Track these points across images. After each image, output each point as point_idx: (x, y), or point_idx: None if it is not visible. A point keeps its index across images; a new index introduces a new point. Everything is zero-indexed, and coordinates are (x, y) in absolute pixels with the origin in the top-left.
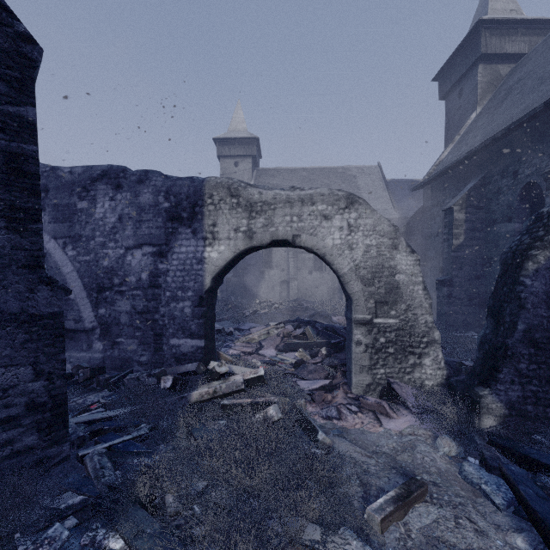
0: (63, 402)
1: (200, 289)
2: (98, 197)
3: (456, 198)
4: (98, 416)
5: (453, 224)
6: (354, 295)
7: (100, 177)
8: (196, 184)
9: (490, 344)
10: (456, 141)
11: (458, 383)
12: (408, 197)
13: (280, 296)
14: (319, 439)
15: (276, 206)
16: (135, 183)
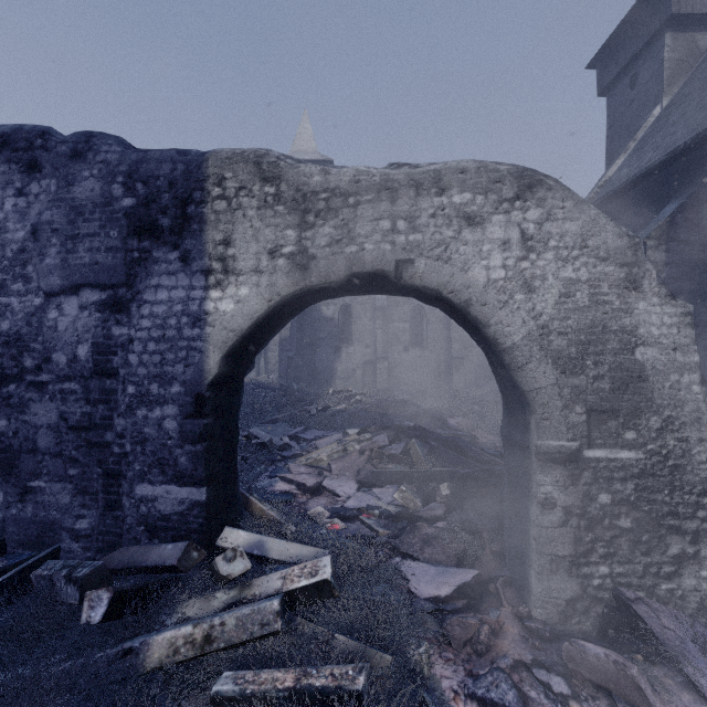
0: None
1: (197, 379)
2: None
3: (649, 228)
4: None
5: None
6: (537, 394)
7: None
8: (190, 157)
9: None
10: (631, 149)
11: None
12: None
13: (363, 383)
14: None
15: (359, 199)
16: (66, 158)
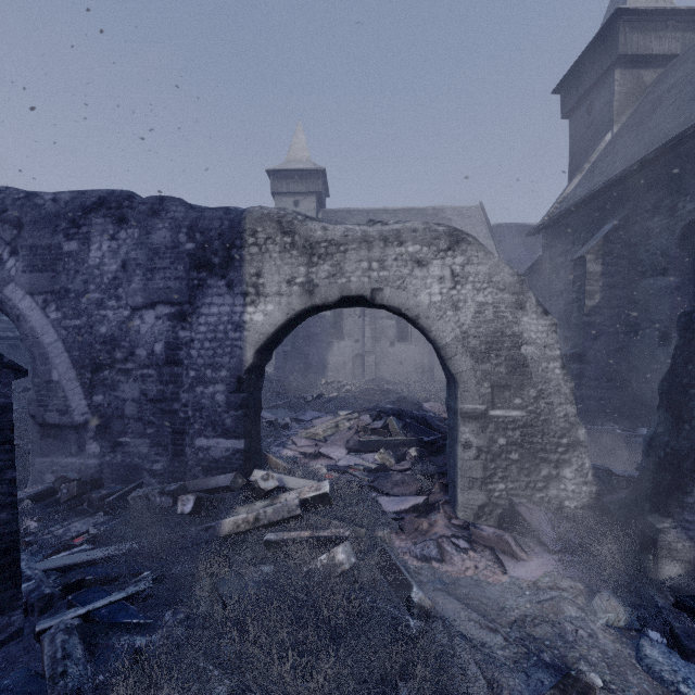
0: (11, 546)
1: (238, 366)
2: (93, 235)
3: (590, 244)
4: (80, 558)
5: (585, 279)
6: (461, 375)
7: (96, 206)
8: (232, 216)
9: (667, 449)
10: (586, 170)
11: (617, 507)
12: (519, 246)
13: (353, 375)
14: (413, 600)
15: (347, 247)
16: (145, 215)
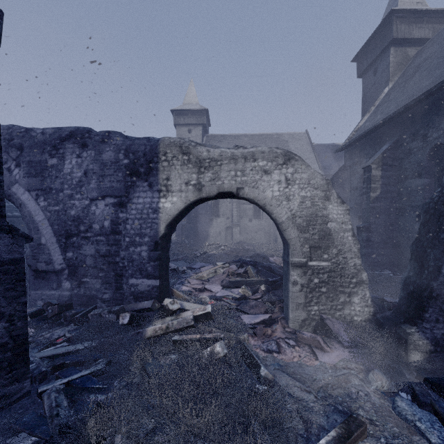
0: (24, 342)
1: (155, 235)
2: (66, 154)
3: (374, 158)
4: (61, 350)
5: (371, 180)
6: (291, 240)
7: (68, 137)
8: (152, 143)
9: (414, 285)
10: (372, 111)
11: (385, 320)
12: (331, 158)
13: (226, 240)
14: (261, 374)
15: (222, 162)
16: (98, 142)
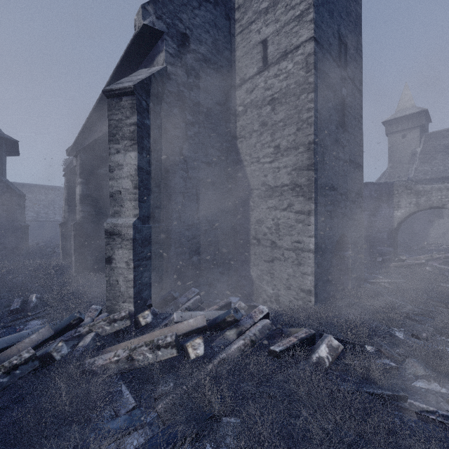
0: None
1: (391, 227)
2: None
3: None
4: None
5: None
6: None
7: None
8: (389, 186)
9: None
10: None
11: None
12: None
13: None
14: (448, 278)
15: (432, 192)
16: None
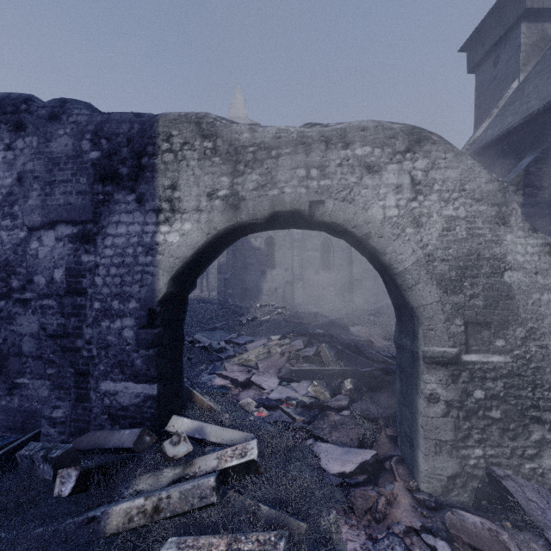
0: None
1: (150, 297)
2: None
3: (510, 177)
4: None
5: None
6: (424, 309)
7: None
8: (144, 118)
9: None
10: (494, 115)
11: None
12: None
13: (284, 299)
14: None
15: (280, 152)
16: (45, 120)
